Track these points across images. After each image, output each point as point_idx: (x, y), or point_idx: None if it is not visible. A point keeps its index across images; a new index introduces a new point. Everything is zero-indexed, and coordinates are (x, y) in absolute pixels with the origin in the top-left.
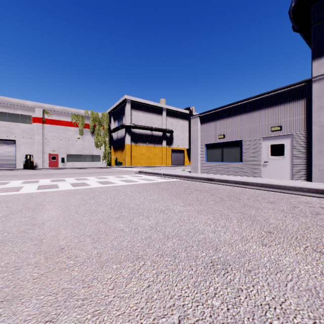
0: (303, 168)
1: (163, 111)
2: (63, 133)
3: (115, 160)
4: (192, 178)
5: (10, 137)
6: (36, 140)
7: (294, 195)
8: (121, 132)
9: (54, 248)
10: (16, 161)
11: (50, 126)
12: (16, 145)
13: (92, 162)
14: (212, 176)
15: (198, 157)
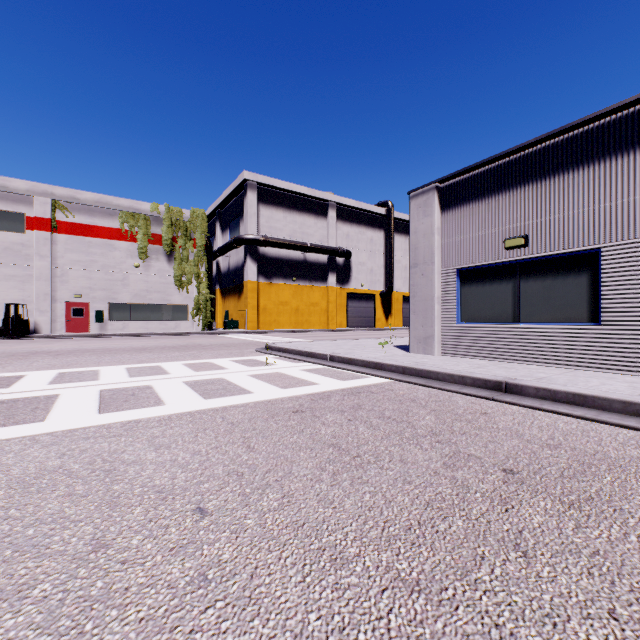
0: None
1: (329, 208)
2: (101, 255)
3: (225, 316)
4: (427, 376)
5: None
6: (36, 272)
7: None
8: (236, 255)
9: None
10: None
11: (70, 239)
12: None
13: (170, 322)
14: (502, 373)
15: (435, 307)
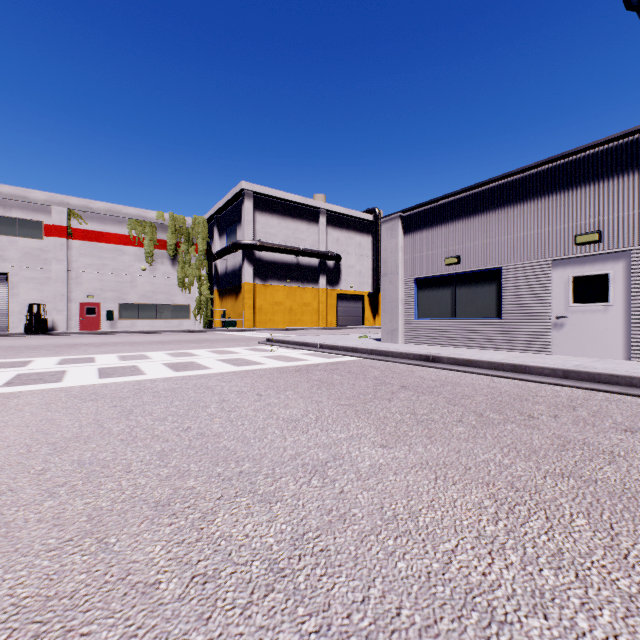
0: None
1: (320, 215)
2: (111, 259)
3: (222, 315)
4: (386, 355)
5: None
6: (53, 274)
7: None
8: (233, 258)
9: None
10: (11, 317)
11: (84, 245)
12: (11, 283)
13: (173, 320)
14: (435, 351)
15: (399, 307)
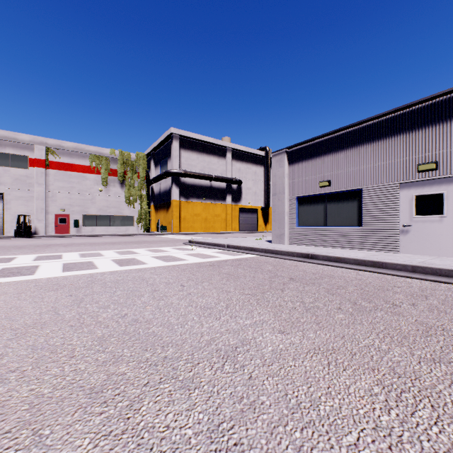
0: None
1: (227, 151)
2: (77, 183)
3: (157, 223)
4: (276, 253)
5: None
6: (36, 194)
7: None
8: (165, 182)
9: None
10: (5, 225)
11: (58, 173)
12: (5, 200)
13: (122, 227)
14: (312, 251)
15: (285, 218)
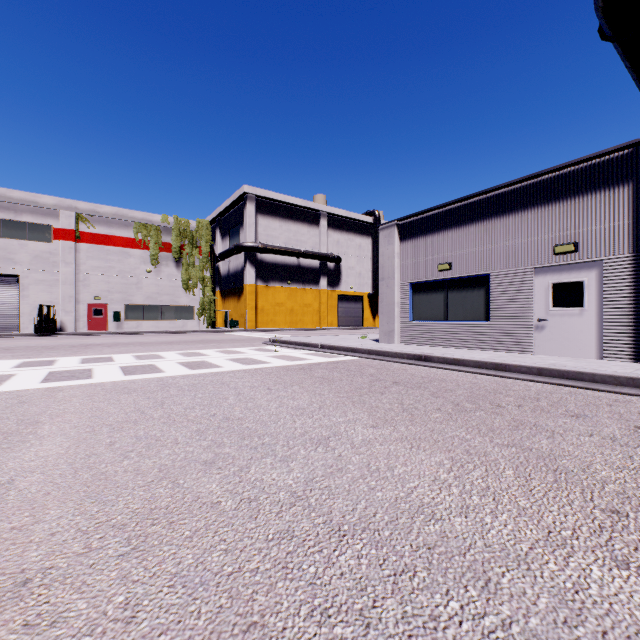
0: (627, 335)
1: (321, 217)
2: (118, 261)
3: (225, 316)
4: (383, 355)
5: (7, 269)
6: (62, 277)
7: (618, 395)
8: (236, 260)
9: (2, 580)
10: (21, 318)
11: (91, 248)
12: (21, 285)
13: (178, 321)
14: (427, 352)
15: (395, 310)
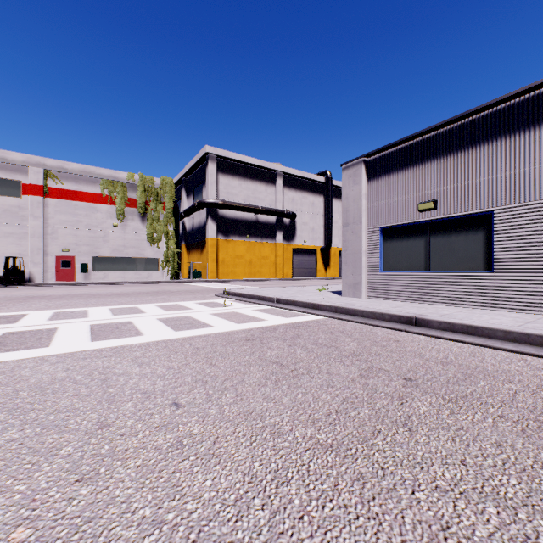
0: None
1: (277, 176)
2: (85, 216)
3: (189, 268)
4: (354, 314)
5: None
6: (31, 230)
7: None
8: (199, 216)
9: None
10: None
11: (60, 203)
12: None
13: (143, 272)
14: (414, 311)
15: (362, 259)
